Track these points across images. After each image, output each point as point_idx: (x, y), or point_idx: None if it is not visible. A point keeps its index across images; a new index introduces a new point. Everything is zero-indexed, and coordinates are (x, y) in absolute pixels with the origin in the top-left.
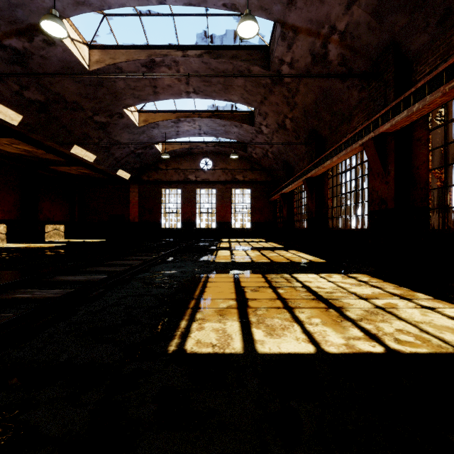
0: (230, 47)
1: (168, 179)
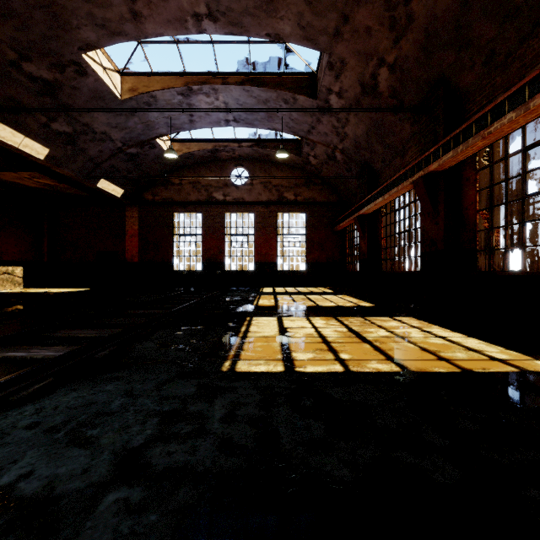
0: None
1: (183, 198)
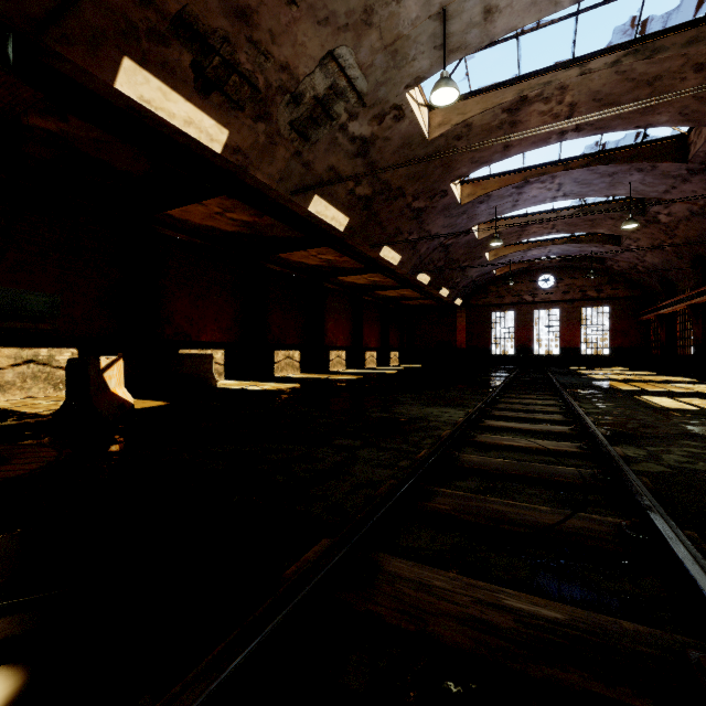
0: (602, 203)
1: (499, 301)
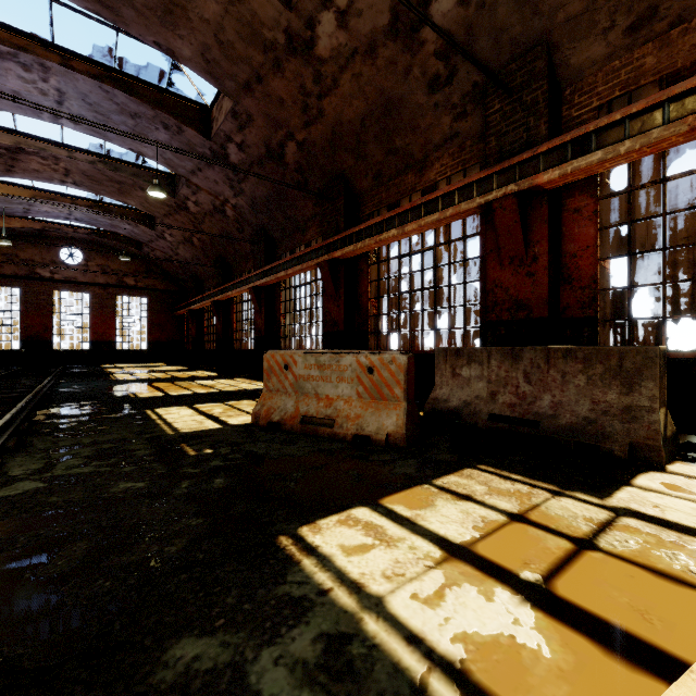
0: (131, 164)
1: None
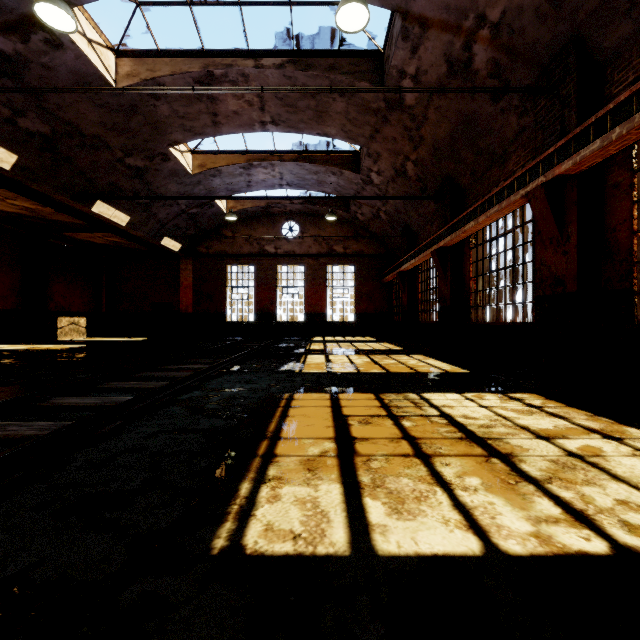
0: (325, 54)
1: (236, 251)
